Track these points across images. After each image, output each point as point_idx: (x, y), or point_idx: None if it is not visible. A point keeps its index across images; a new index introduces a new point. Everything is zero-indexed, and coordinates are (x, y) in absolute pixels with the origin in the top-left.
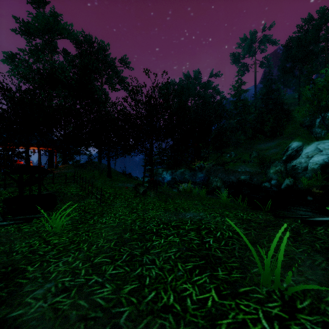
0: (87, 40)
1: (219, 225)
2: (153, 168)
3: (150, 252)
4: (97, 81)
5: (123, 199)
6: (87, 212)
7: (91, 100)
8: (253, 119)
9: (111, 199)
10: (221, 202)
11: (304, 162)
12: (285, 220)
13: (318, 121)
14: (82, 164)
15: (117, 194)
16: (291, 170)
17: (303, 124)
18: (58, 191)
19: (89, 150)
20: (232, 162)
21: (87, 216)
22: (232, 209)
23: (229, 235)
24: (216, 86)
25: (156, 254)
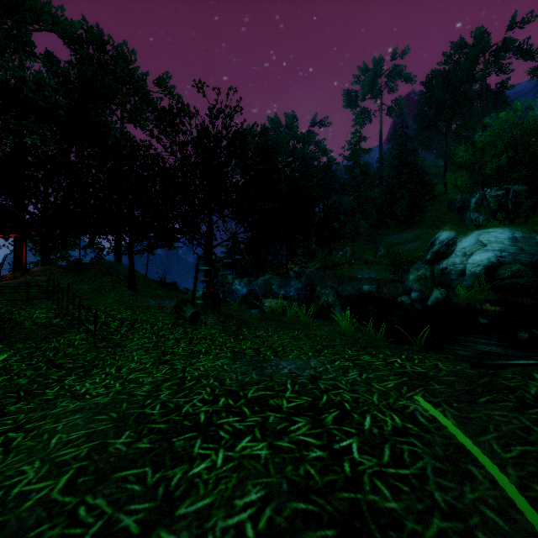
0: (93, 38)
1: (361, 393)
2: (213, 270)
3: (178, 512)
4: (113, 113)
5: (148, 332)
6: (57, 365)
7: (101, 148)
8: (378, 196)
9: (122, 332)
10: (340, 332)
11: (460, 262)
12: (504, 375)
13: (474, 201)
14: (80, 265)
15: (137, 322)
16: (441, 276)
17: (452, 206)
18: (3, 318)
19: (99, 242)
20: (347, 263)
21: (49, 376)
22: (370, 349)
23: (394, 424)
24: (321, 140)
25: (195, 521)
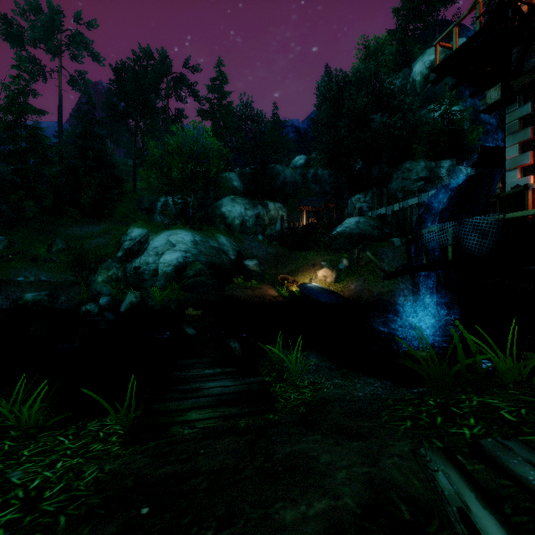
0: None
1: None
2: None
3: None
4: None
5: None
6: None
7: None
8: (56, 174)
9: None
10: None
11: (153, 261)
12: None
13: (161, 205)
14: None
15: None
16: (134, 276)
17: (141, 206)
18: None
19: None
20: None
21: None
22: None
23: None
24: None
25: None
